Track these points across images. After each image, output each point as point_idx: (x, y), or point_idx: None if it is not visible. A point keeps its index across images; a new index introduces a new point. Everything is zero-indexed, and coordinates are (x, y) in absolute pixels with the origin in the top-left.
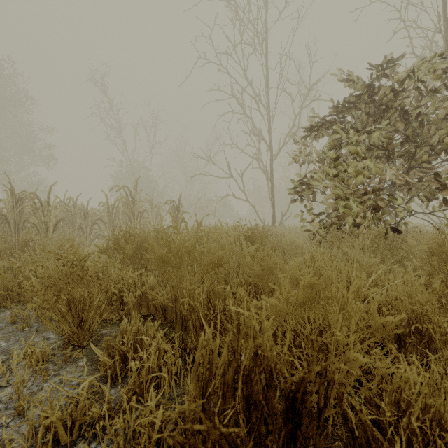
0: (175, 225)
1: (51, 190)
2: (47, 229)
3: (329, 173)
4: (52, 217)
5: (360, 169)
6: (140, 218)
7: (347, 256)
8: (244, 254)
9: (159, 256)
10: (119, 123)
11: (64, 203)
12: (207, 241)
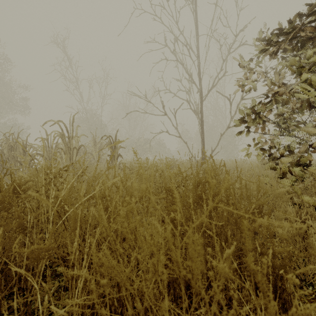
0: (111, 159)
1: None
2: None
3: None
4: None
5: None
6: (76, 152)
7: None
8: None
9: None
10: (75, 78)
11: (6, 138)
12: None
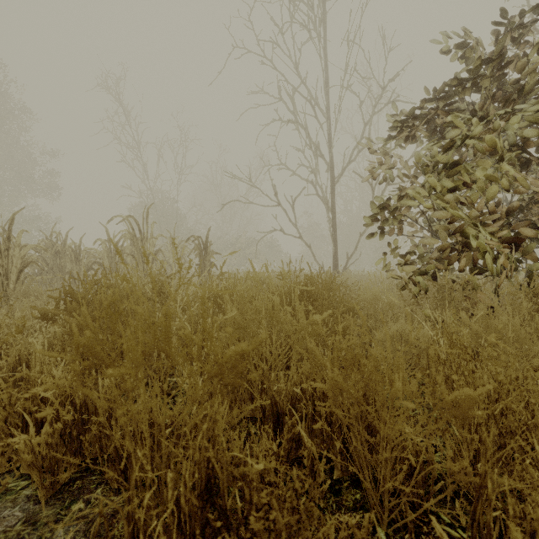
0: (201, 270)
1: (14, 219)
2: (8, 276)
3: (435, 186)
4: (16, 259)
5: (490, 178)
6: (152, 260)
7: (491, 329)
8: (301, 330)
9: (83, 352)
10: (137, 142)
11: (50, 240)
12: (204, 315)
